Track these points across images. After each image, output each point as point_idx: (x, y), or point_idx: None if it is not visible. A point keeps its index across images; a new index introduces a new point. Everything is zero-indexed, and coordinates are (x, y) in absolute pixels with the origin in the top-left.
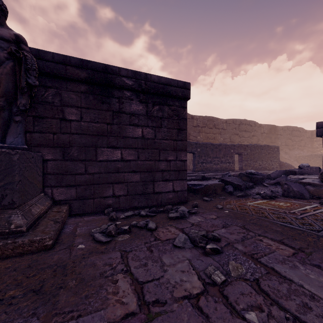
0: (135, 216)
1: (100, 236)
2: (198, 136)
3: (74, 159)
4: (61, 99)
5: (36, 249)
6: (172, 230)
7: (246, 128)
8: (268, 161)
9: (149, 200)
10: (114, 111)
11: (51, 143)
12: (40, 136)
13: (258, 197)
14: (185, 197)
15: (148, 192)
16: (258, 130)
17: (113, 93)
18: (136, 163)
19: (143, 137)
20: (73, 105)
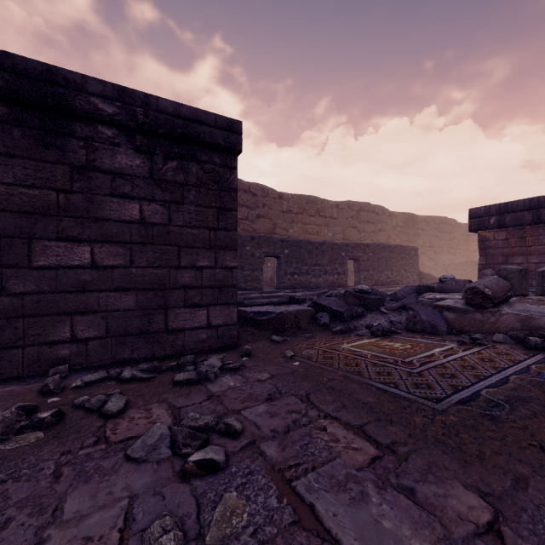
0: (109, 380)
1: None
2: (291, 228)
3: None
4: None
5: None
6: (156, 414)
7: (369, 217)
8: (401, 271)
9: (157, 345)
10: (74, 166)
11: None
12: None
13: (365, 333)
14: (234, 337)
15: (153, 330)
16: (388, 222)
17: (72, 128)
18: (127, 272)
19: (143, 221)
20: None
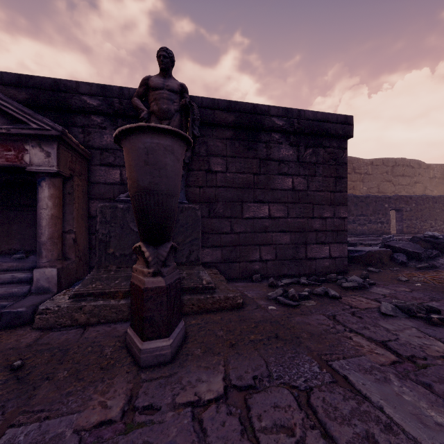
0: (294, 284)
1: (286, 300)
2: None
3: (220, 216)
4: (207, 148)
5: (230, 306)
6: (363, 300)
7: (404, 171)
8: None
9: (301, 267)
10: (261, 159)
11: (198, 198)
12: (187, 191)
13: None
14: (345, 266)
15: (299, 257)
16: (425, 174)
17: (260, 137)
18: (285, 221)
19: (294, 189)
20: (218, 154)
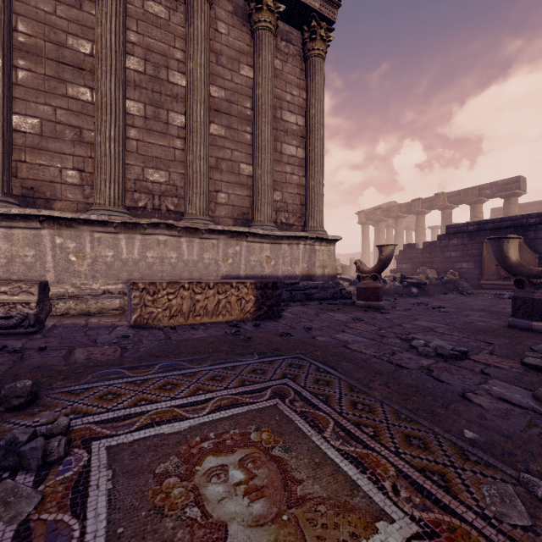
0: None
1: None
2: None
3: None
4: None
5: None
6: (495, 363)
7: None
8: None
9: None
10: None
11: None
12: None
13: None
14: None
15: None
16: None
17: None
18: None
19: None
20: None
